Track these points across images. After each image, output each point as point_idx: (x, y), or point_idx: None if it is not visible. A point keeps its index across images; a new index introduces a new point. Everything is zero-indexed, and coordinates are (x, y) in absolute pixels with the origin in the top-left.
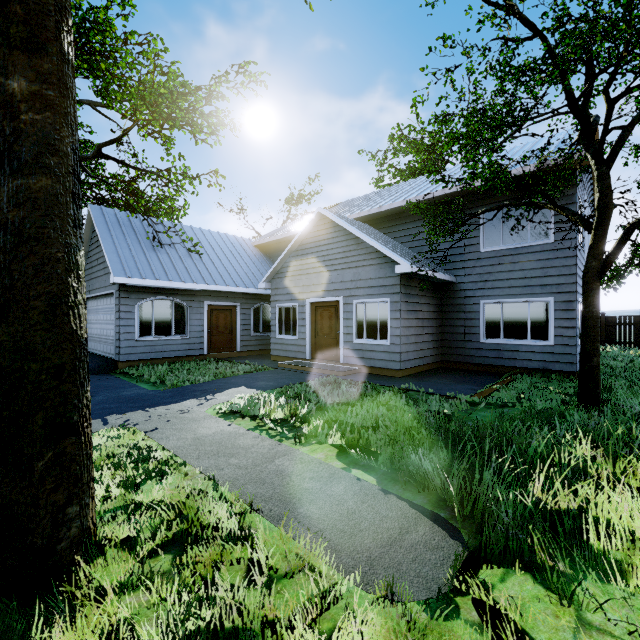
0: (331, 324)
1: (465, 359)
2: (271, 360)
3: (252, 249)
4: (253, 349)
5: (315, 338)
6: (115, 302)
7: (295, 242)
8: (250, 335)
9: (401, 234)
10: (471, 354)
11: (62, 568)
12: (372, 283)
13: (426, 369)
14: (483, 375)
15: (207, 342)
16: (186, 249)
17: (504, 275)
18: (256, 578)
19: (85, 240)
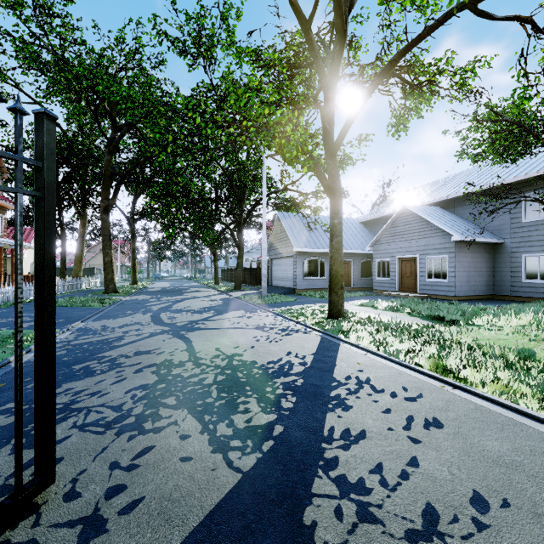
0: (411, 271)
1: (511, 293)
2: (373, 292)
3: (358, 225)
4: (360, 287)
5: (401, 279)
6: (294, 260)
7: (388, 223)
8: (359, 278)
9: (464, 212)
10: (515, 290)
11: (342, 315)
12: (437, 246)
13: (478, 298)
14: (519, 302)
15: None
16: (323, 230)
17: (540, 237)
18: (384, 318)
19: (274, 229)
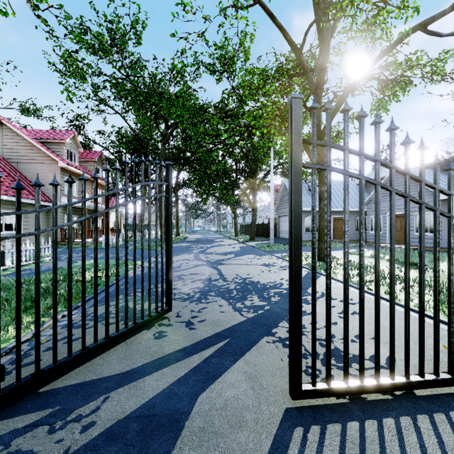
0: (401, 225)
1: None
2: (366, 244)
3: (355, 186)
4: (356, 239)
5: None
6: None
7: None
8: (354, 232)
9: None
10: None
11: None
12: None
13: None
14: None
15: (332, 234)
16: None
17: None
18: None
19: (281, 193)
